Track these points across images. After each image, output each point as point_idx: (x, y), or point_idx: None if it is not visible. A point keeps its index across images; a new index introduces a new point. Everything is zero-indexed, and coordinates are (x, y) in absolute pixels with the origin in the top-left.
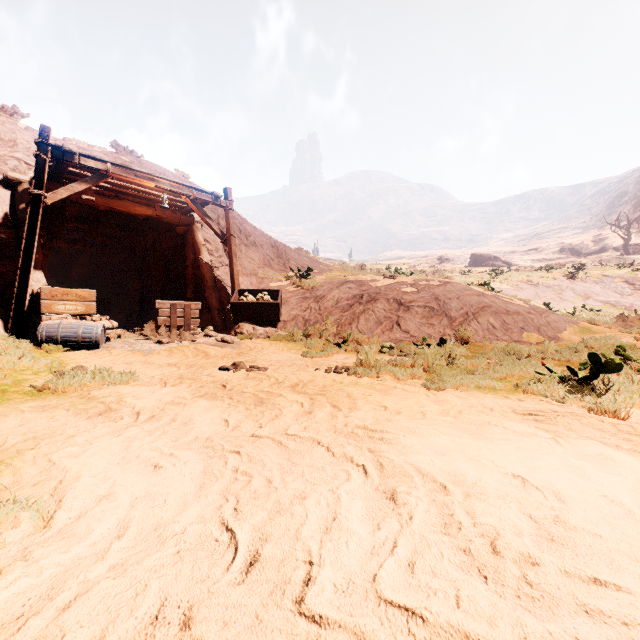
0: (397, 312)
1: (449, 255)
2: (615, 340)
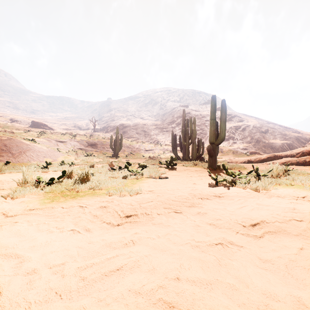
0: None
1: (18, 118)
2: (70, 160)
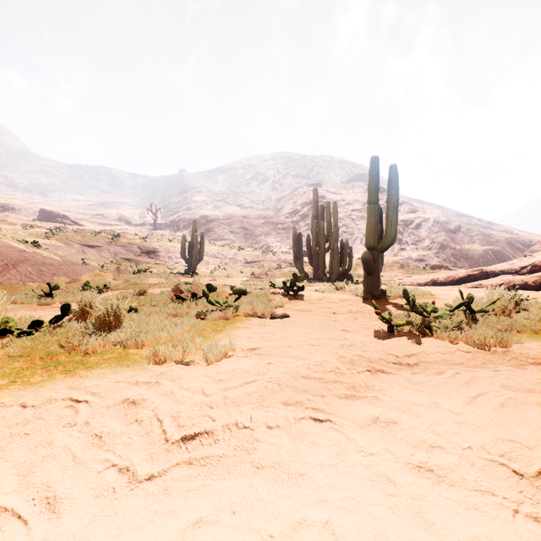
0: None
1: (15, 205)
2: (105, 280)
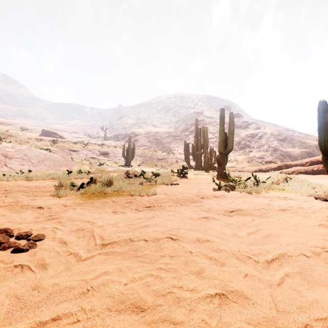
0: (5, 160)
1: (28, 127)
2: (85, 169)
